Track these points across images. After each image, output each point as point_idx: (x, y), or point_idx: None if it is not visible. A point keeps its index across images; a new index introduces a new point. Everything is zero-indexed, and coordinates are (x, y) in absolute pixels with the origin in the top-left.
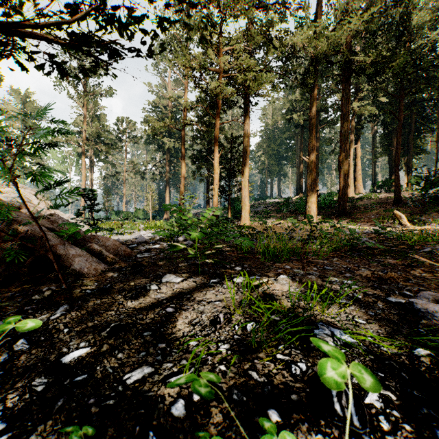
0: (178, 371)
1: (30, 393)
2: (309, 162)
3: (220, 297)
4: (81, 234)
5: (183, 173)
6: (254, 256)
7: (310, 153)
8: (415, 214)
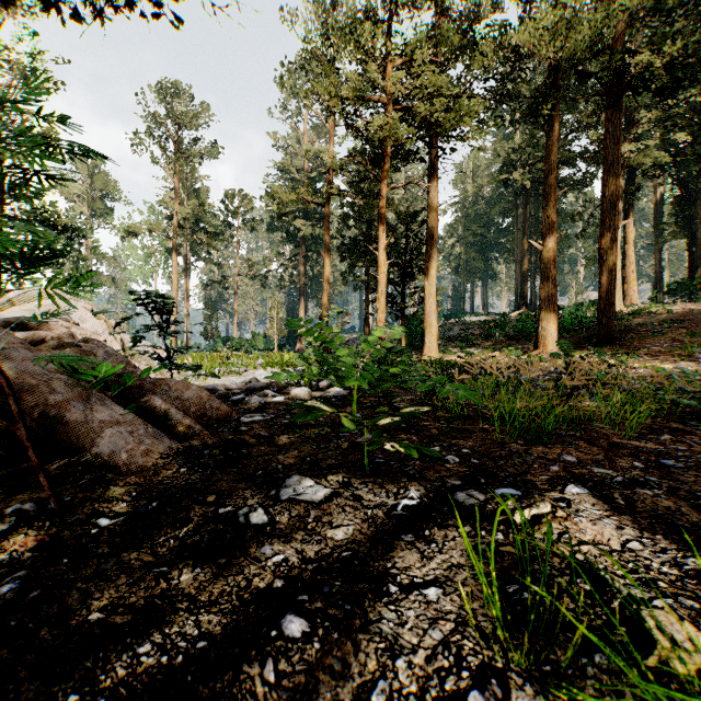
0: None
1: None
2: (543, 250)
3: (435, 564)
4: (137, 378)
5: (327, 276)
6: (474, 424)
7: (545, 236)
8: None
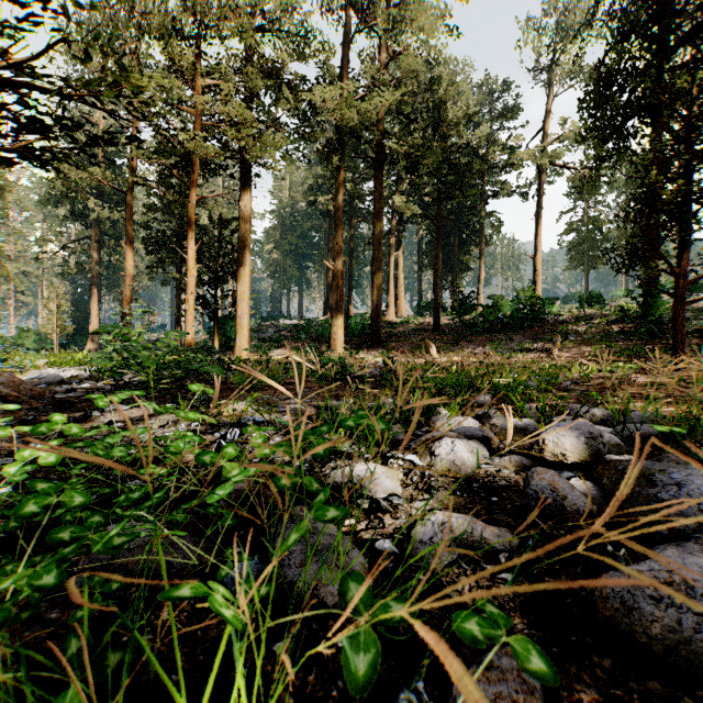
0: (130, 443)
1: (3, 464)
2: (334, 270)
3: (174, 416)
4: None
5: (129, 269)
6: (230, 389)
7: (336, 258)
8: (449, 344)
